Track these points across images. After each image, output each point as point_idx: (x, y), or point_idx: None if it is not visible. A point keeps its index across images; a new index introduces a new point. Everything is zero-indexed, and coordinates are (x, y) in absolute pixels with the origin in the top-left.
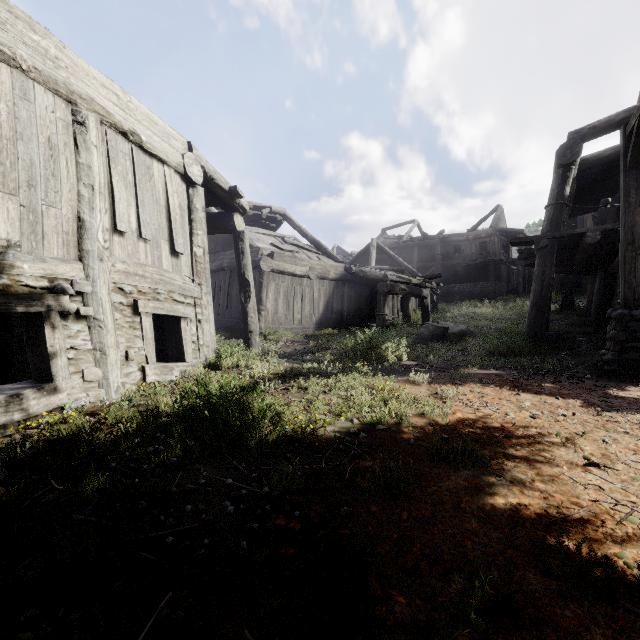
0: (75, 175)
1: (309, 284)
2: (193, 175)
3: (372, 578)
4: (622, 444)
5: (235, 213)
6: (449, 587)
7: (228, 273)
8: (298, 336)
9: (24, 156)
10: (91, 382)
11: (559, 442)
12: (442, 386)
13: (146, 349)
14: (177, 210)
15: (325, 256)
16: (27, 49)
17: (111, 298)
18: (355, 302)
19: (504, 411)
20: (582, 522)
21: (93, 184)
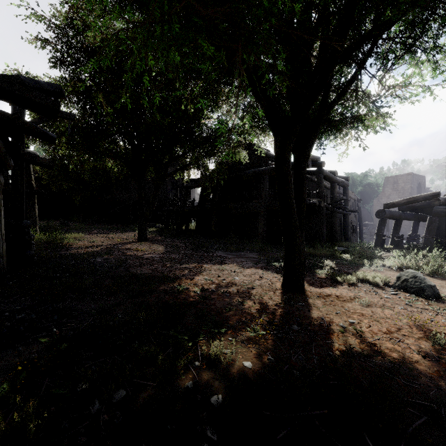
0: None
1: None
2: None
3: None
4: None
5: None
6: None
7: None
8: None
9: None
10: None
11: None
12: None
13: None
14: None
15: None
16: None
17: None
18: None
19: None
20: None
21: None
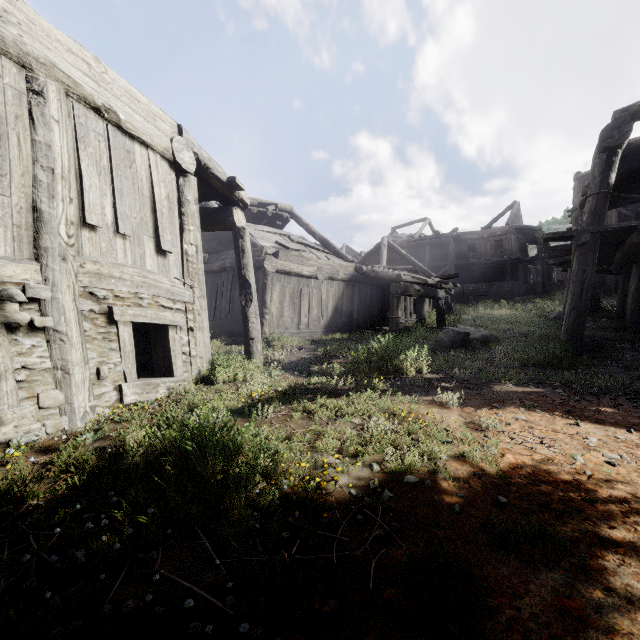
0: (30, 156)
1: (317, 285)
2: (184, 162)
3: None
4: None
5: (235, 207)
6: None
7: (230, 274)
8: (305, 341)
9: None
10: (49, 408)
11: None
12: (478, 411)
13: (124, 364)
14: (164, 202)
15: (334, 255)
16: None
17: (77, 305)
18: (366, 304)
19: (567, 452)
20: None
21: (53, 167)
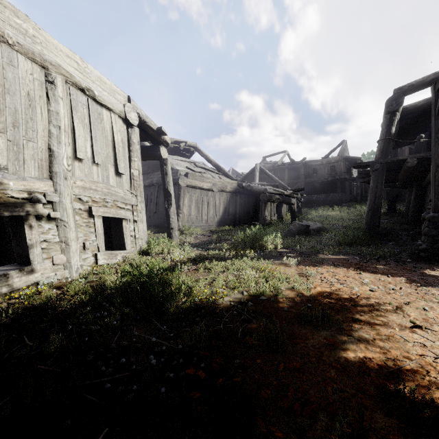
0: (47, 119)
1: (213, 195)
2: (131, 119)
3: (258, 417)
4: (437, 311)
5: (161, 146)
6: (316, 424)
7: (156, 187)
8: (205, 231)
9: (10, 105)
10: (58, 265)
11: (391, 309)
12: (306, 267)
13: (98, 241)
14: (120, 143)
15: (224, 176)
16: (12, 29)
17: (73, 205)
18: (244, 207)
19: (351, 286)
20: (412, 372)
21: (60, 125)
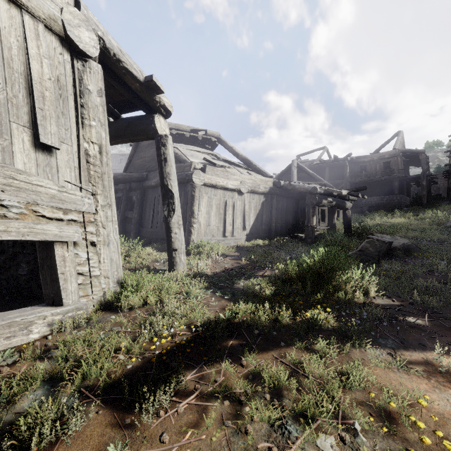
0: None
1: (240, 197)
2: (80, 41)
3: None
4: None
5: (156, 114)
6: None
7: None
8: (229, 248)
9: None
10: None
11: None
12: None
13: None
14: (47, 83)
15: (255, 172)
16: None
17: None
18: (282, 214)
19: None
20: None
21: None
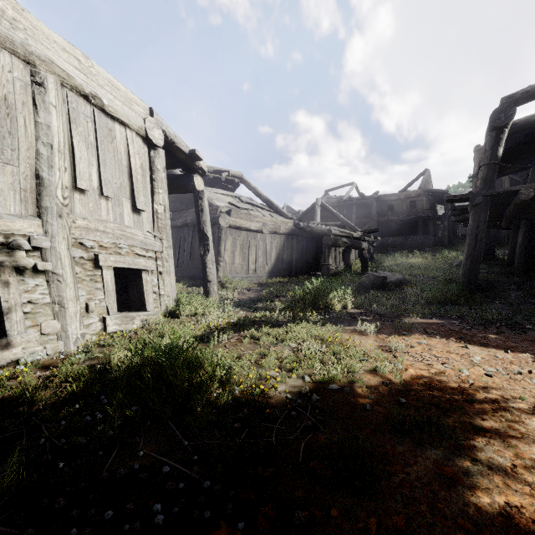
0: (34, 134)
1: (262, 238)
2: (154, 138)
3: None
4: None
5: (195, 174)
6: None
7: (191, 228)
8: (252, 284)
9: None
10: (49, 335)
11: (526, 408)
12: (389, 337)
13: (107, 300)
14: (138, 170)
15: (276, 213)
16: None
17: (71, 253)
18: (303, 253)
19: (456, 367)
20: None
21: (52, 143)
